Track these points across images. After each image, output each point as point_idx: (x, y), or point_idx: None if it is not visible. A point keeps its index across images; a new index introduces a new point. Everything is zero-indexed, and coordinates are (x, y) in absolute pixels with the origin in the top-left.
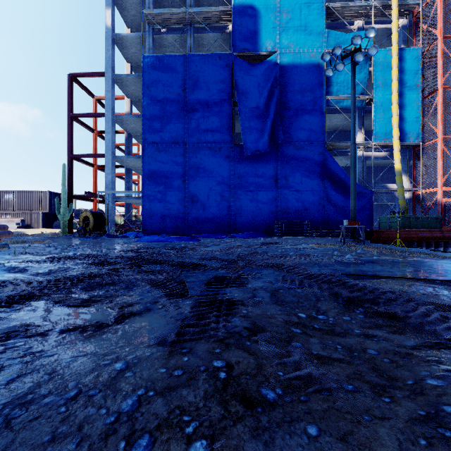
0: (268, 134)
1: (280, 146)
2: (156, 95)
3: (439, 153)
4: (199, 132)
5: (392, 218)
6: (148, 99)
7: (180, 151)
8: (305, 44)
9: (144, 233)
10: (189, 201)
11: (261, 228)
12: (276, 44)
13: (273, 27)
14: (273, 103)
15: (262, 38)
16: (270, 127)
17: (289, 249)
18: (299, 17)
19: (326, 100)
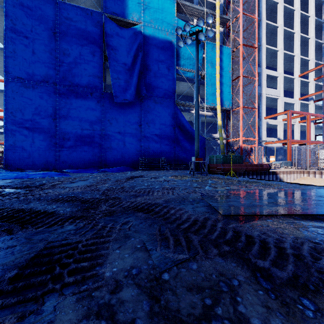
0: (134, 88)
1: (143, 99)
2: (22, 30)
3: (241, 116)
4: (70, 76)
5: (217, 157)
6: (12, 32)
7: (50, 90)
8: (162, 24)
9: (5, 169)
10: (60, 138)
11: (128, 164)
12: (140, 17)
13: (138, 3)
14: (138, 63)
15: (129, 8)
16: (135, 82)
17: (154, 182)
18: (157, 1)
19: (176, 69)
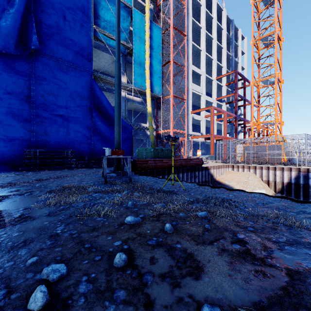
0: (14, 31)
1: (35, 56)
2: None
3: (171, 105)
4: None
5: (147, 149)
6: None
7: None
8: None
9: None
10: None
11: (1, 159)
12: None
13: None
14: None
15: None
16: (16, 21)
17: None
18: None
19: (94, 30)
